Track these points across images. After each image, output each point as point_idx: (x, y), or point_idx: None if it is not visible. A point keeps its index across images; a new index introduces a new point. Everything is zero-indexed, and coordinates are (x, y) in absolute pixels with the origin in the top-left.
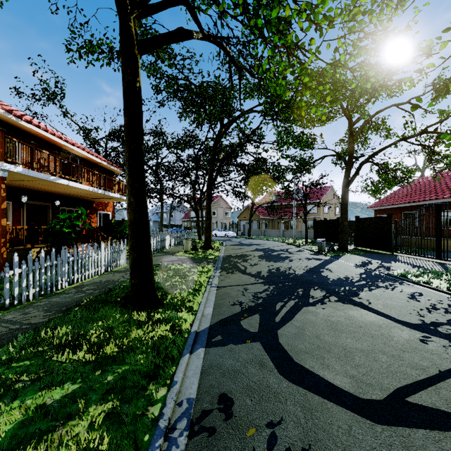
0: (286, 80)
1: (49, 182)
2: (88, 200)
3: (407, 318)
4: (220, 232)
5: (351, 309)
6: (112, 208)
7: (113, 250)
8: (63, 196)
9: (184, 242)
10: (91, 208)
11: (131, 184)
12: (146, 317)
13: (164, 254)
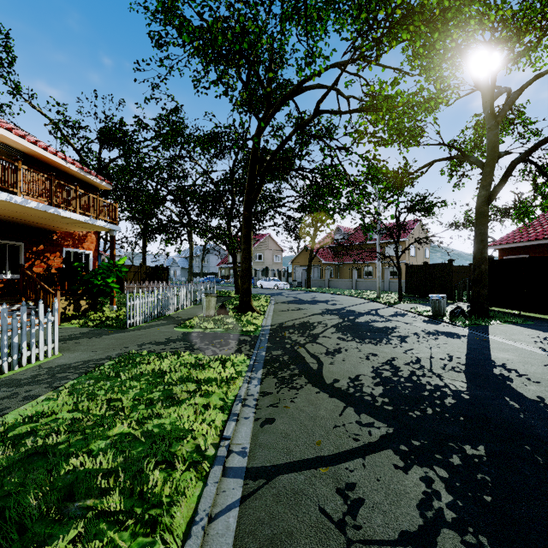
0: None
1: None
2: (41, 228)
3: None
4: (268, 282)
5: None
6: (94, 244)
7: (4, 327)
8: None
9: (203, 301)
10: (48, 243)
11: None
12: None
13: (163, 323)
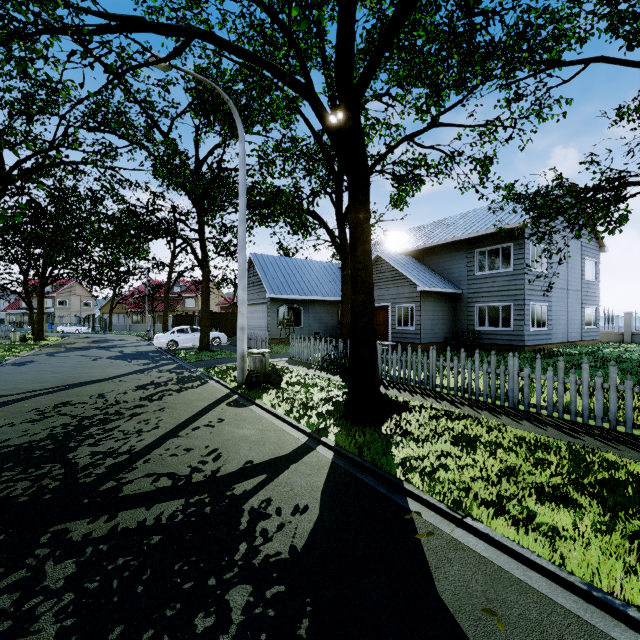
0: None
1: None
2: None
3: (116, 350)
4: (70, 327)
5: (99, 350)
6: None
7: None
8: None
9: (11, 334)
10: None
11: None
12: None
13: None
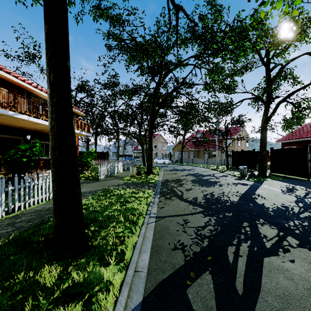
0: (221, 18)
1: (10, 117)
2: None
3: None
4: (160, 160)
5: None
6: (77, 142)
7: None
8: (34, 132)
9: (130, 169)
10: None
11: (52, 104)
12: (58, 277)
13: (114, 178)
